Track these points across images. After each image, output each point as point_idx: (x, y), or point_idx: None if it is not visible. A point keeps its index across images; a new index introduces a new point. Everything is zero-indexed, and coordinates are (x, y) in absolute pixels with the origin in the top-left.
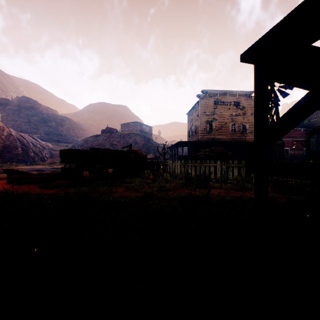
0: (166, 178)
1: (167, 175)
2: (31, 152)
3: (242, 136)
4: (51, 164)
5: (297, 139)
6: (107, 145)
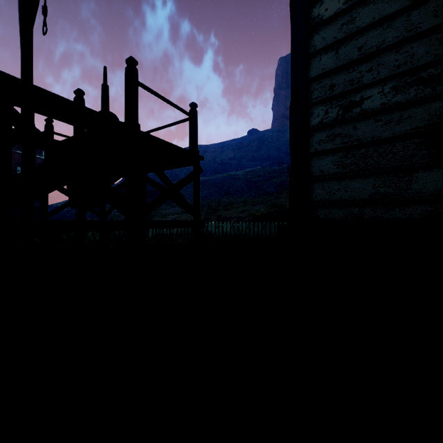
0: None
1: None
2: None
3: None
4: None
5: None
6: None
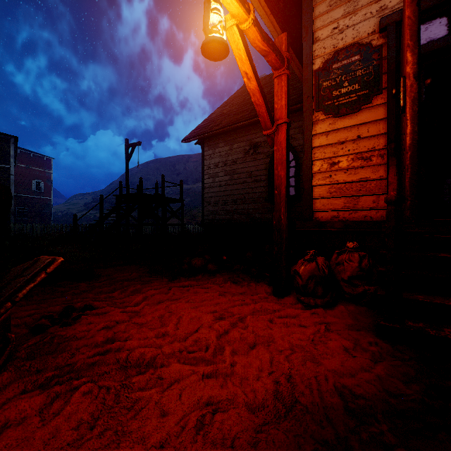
0: None
1: None
2: None
3: None
4: None
5: None
6: None
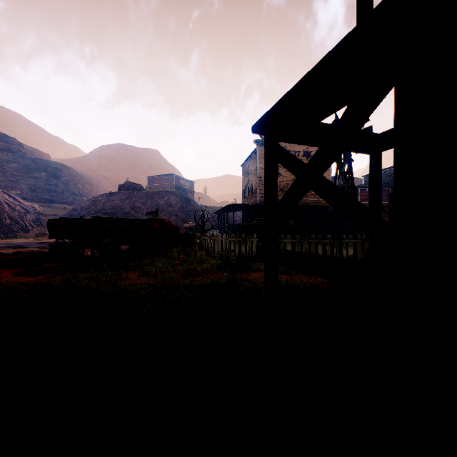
0: (200, 258)
1: (201, 254)
2: (6, 218)
3: (314, 198)
4: (39, 236)
5: (384, 202)
6: (126, 208)
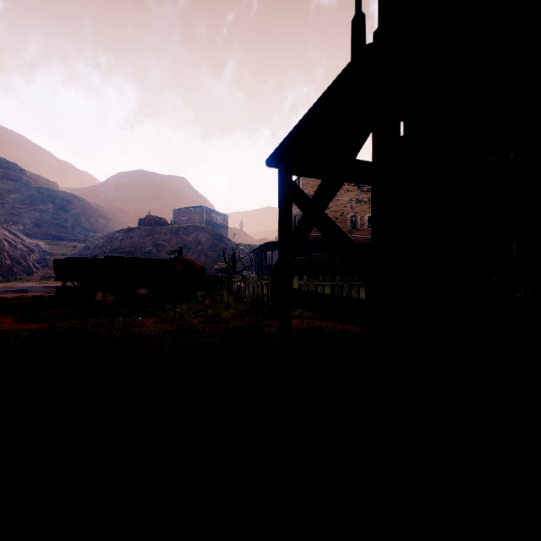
0: (227, 303)
1: (229, 298)
2: (5, 257)
3: (367, 235)
4: (45, 279)
5: None
6: (147, 247)
